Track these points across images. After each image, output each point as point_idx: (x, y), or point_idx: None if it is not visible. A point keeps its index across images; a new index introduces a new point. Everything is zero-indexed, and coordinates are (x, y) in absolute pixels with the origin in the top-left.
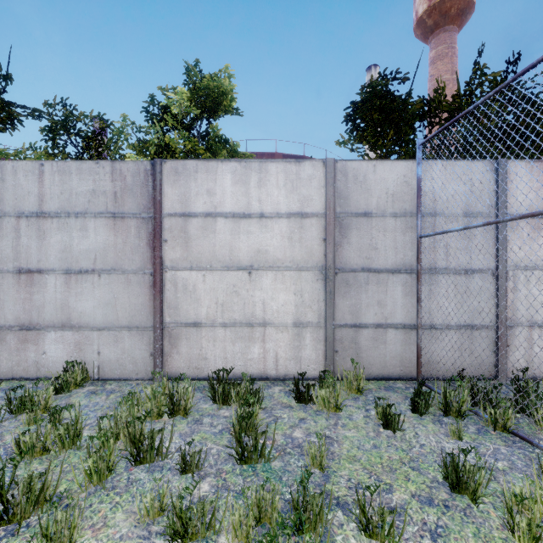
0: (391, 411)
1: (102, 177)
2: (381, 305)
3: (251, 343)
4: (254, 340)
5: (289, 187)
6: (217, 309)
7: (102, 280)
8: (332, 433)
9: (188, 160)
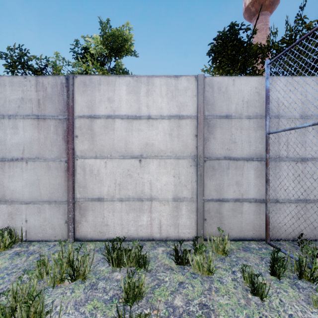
0: (257, 278)
1: (28, 88)
2: (238, 185)
3: (141, 213)
4: (143, 211)
5: (170, 95)
6: (115, 187)
7: (28, 166)
8: (207, 301)
9: (94, 75)
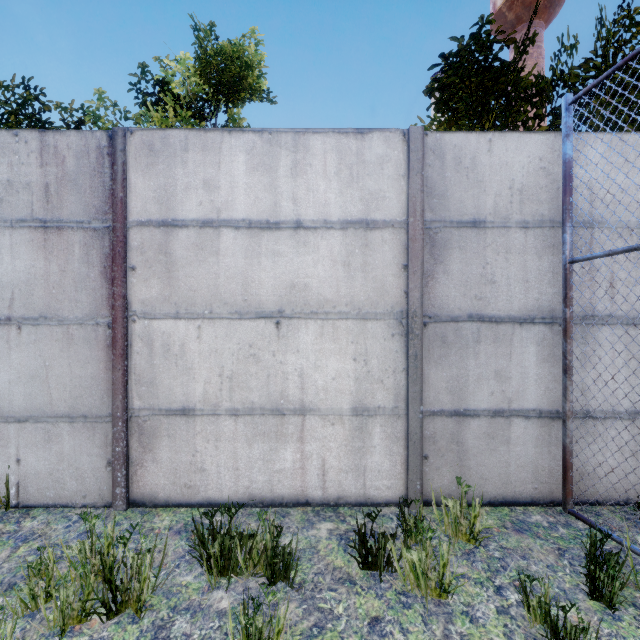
0: (564, 614)
1: (23, 159)
2: (501, 379)
3: (280, 443)
4: (284, 438)
5: (345, 176)
6: (222, 385)
7: (23, 336)
8: None
9: (172, 130)
